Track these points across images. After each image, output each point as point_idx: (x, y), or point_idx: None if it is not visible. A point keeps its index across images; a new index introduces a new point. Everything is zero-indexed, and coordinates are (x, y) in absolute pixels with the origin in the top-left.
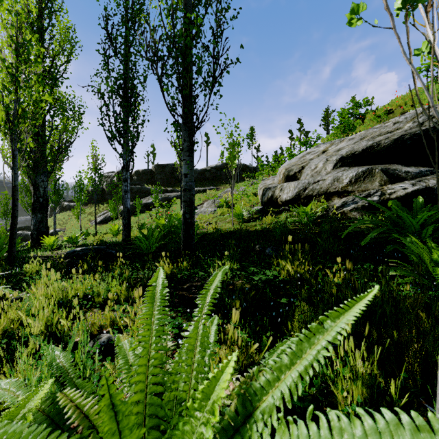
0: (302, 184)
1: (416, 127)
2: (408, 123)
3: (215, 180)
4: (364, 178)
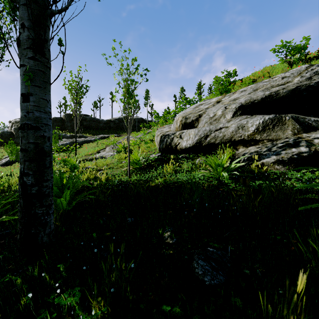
0: (203, 132)
1: (306, 81)
2: (296, 78)
3: (118, 129)
4: (273, 126)
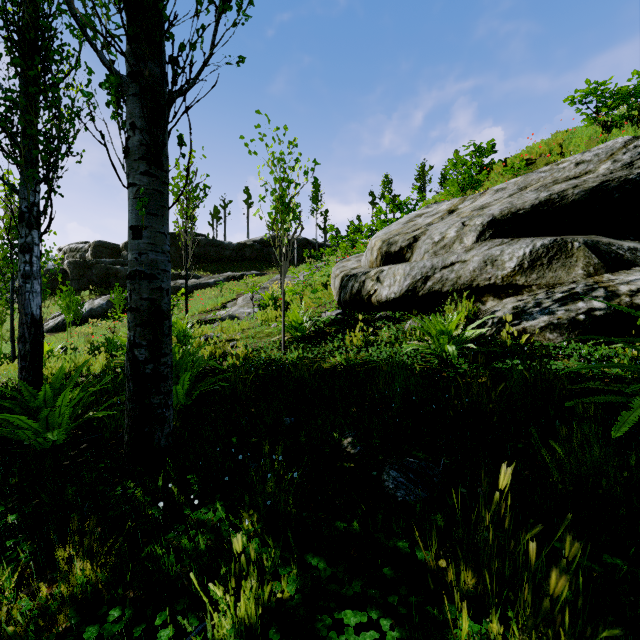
0: (420, 270)
1: (622, 170)
2: (604, 164)
3: (260, 261)
4: (550, 260)
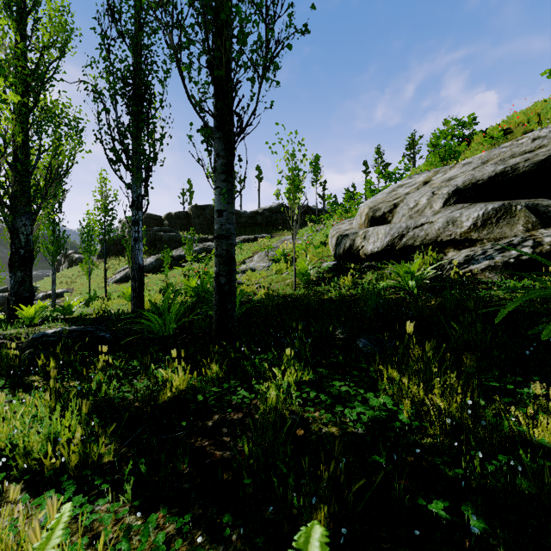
0: (397, 230)
1: None
2: None
3: (269, 226)
4: (498, 220)
